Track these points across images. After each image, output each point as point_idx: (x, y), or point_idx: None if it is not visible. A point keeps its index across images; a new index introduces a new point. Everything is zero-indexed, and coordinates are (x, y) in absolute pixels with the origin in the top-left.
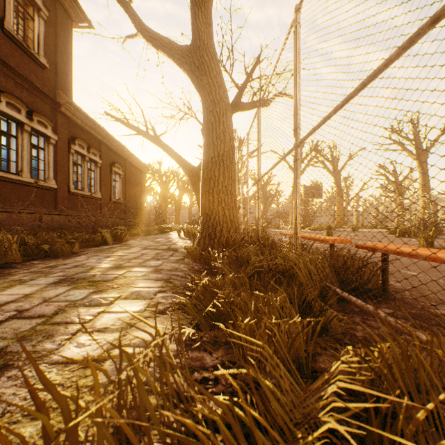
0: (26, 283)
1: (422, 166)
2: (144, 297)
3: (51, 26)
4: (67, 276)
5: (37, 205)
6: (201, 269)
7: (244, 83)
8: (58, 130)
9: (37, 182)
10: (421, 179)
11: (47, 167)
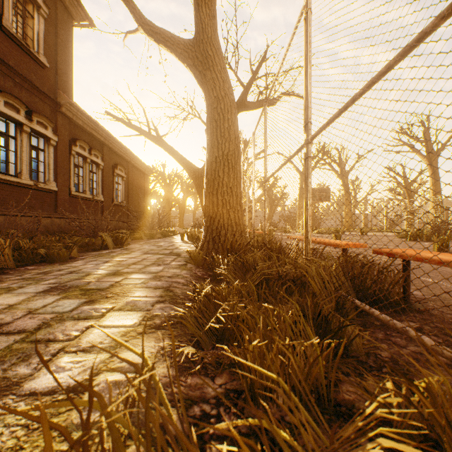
0: (13, 291)
1: (433, 168)
2: (140, 308)
3: (51, 24)
4: (59, 283)
5: (37, 208)
6: (204, 275)
7: (250, 81)
8: (59, 131)
9: (36, 184)
10: (432, 181)
11: (47, 169)
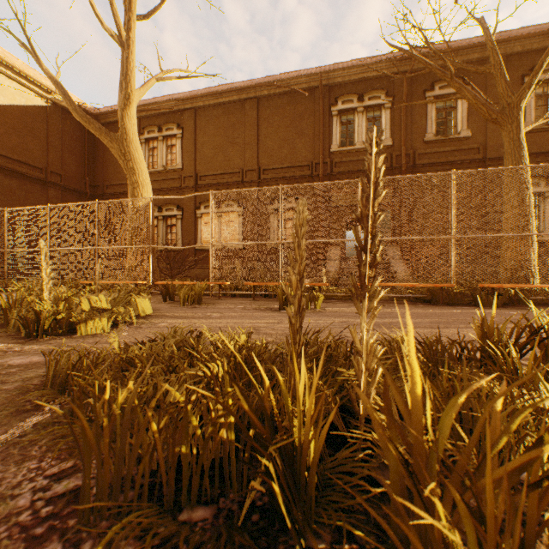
0: None
1: None
2: None
3: None
4: None
5: None
6: None
7: None
8: None
9: None
10: None
11: None
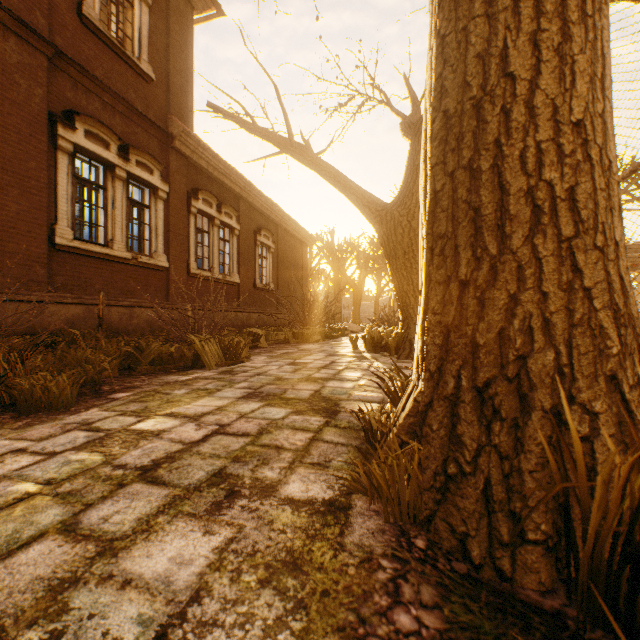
0: None
1: None
2: None
3: (160, 17)
4: None
5: (138, 294)
6: None
7: None
8: (171, 177)
9: (136, 258)
10: None
11: (154, 236)
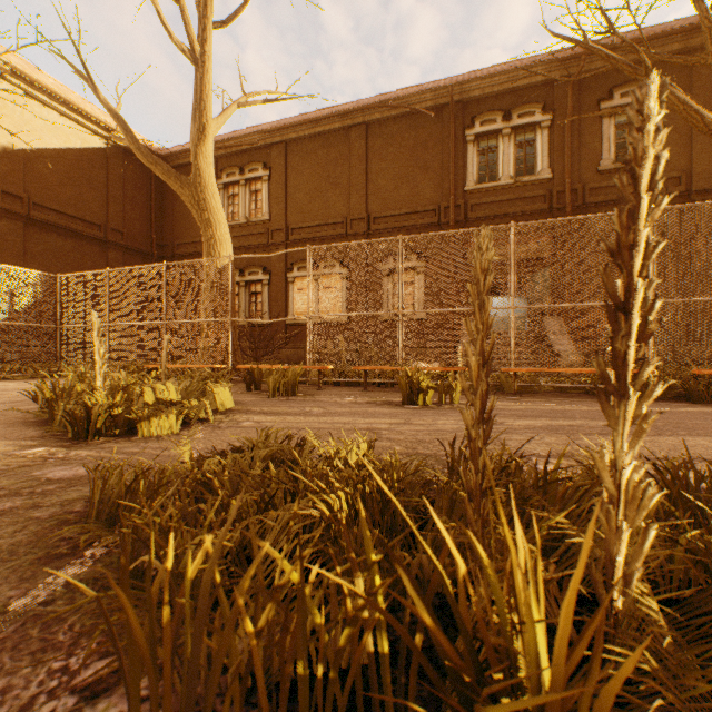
0: None
1: None
2: None
3: None
4: None
5: None
6: None
7: None
8: None
9: None
10: None
11: None
